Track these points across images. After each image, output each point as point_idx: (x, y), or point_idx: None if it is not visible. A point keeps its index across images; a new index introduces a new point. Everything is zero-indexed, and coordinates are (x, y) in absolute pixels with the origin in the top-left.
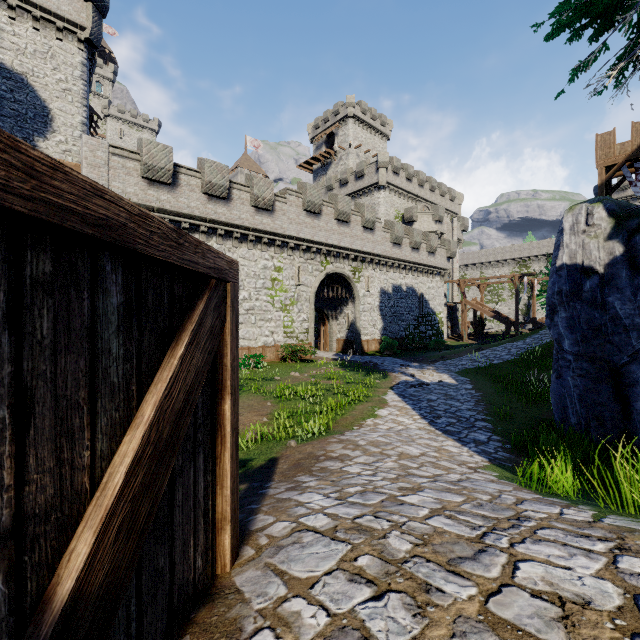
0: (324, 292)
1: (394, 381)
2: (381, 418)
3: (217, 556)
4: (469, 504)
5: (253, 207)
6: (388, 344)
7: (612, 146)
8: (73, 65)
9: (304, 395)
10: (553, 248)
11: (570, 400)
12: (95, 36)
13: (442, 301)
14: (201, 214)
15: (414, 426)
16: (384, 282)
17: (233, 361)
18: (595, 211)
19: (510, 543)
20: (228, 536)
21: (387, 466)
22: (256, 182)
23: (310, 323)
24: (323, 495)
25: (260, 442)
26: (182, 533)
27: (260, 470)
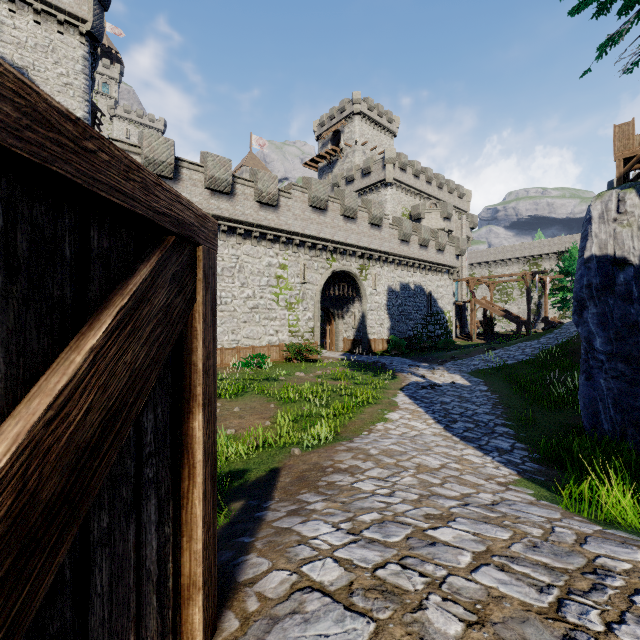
0: (330, 290)
1: (404, 382)
2: (392, 422)
3: (183, 638)
4: (520, 544)
5: (257, 202)
6: (396, 344)
7: (631, 137)
8: (74, 59)
9: (309, 397)
10: (564, 246)
11: (603, 404)
12: (97, 29)
13: (451, 300)
14: (204, 209)
15: (429, 431)
16: (391, 280)
17: (207, 359)
18: (627, 197)
19: (605, 623)
20: (198, 610)
21: (405, 482)
22: (260, 177)
23: (316, 322)
24: (332, 525)
25: (261, 449)
26: (110, 635)
27: (259, 483)
